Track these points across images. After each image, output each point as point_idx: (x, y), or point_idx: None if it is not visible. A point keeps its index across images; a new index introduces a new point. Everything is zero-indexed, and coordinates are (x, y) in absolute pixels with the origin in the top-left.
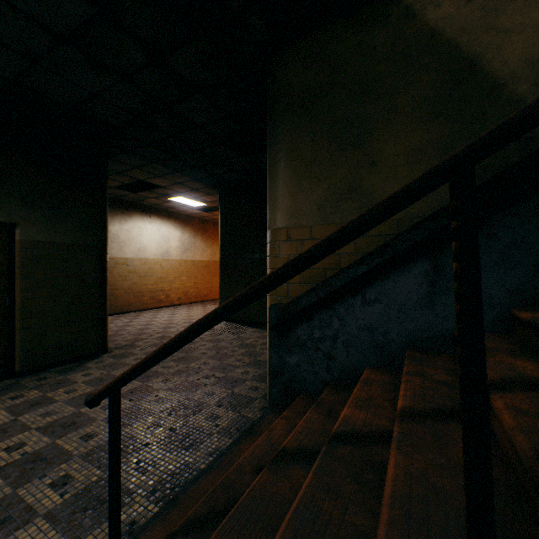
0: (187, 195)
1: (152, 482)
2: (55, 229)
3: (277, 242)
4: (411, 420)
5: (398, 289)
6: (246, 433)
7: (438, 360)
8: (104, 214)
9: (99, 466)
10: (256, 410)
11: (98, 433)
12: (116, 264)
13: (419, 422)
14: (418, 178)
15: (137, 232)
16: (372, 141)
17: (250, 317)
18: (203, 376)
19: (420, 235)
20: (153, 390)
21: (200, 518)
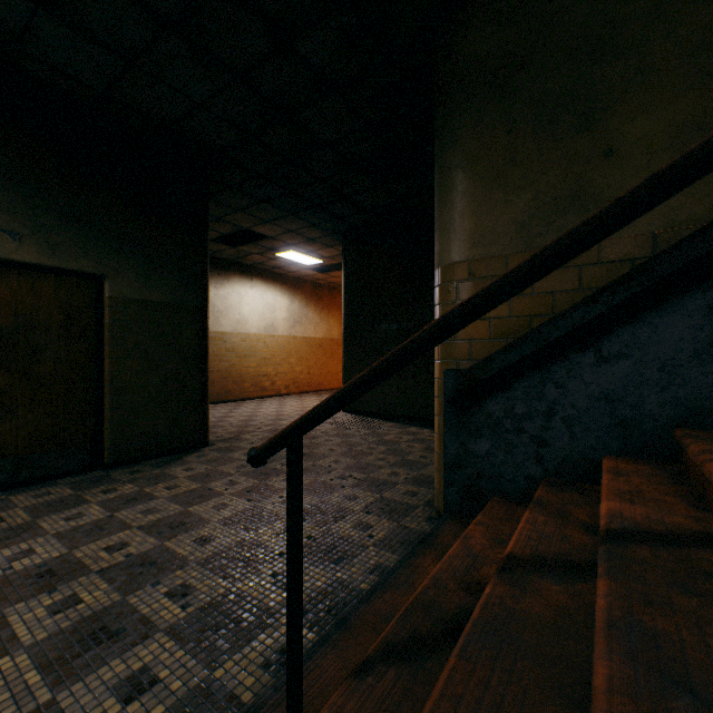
0: (300, 249)
1: None
2: (148, 284)
3: (453, 282)
4: None
5: (660, 336)
6: (421, 544)
7: None
8: (205, 266)
9: (225, 576)
10: (420, 520)
11: (215, 537)
12: (211, 340)
13: None
14: None
15: (236, 299)
16: (608, 120)
17: (385, 409)
18: (337, 477)
19: (700, 250)
20: (275, 490)
21: (400, 643)
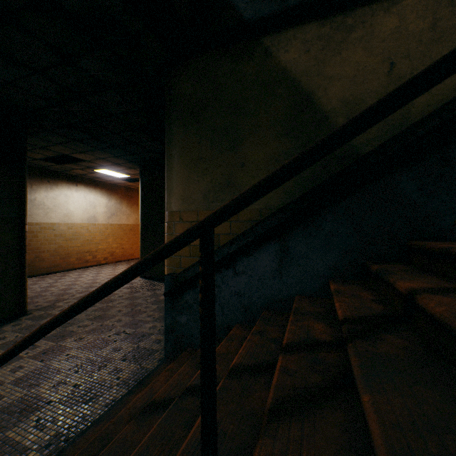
0: (111, 168)
1: (48, 437)
2: None
3: (172, 222)
4: (233, 376)
5: (258, 264)
6: (138, 384)
7: (281, 319)
8: (23, 188)
9: None
10: (155, 361)
11: (3, 396)
12: (42, 229)
13: (239, 377)
14: (182, 233)
15: (64, 199)
16: (243, 147)
17: None
18: (114, 333)
19: (273, 223)
20: (65, 349)
21: None
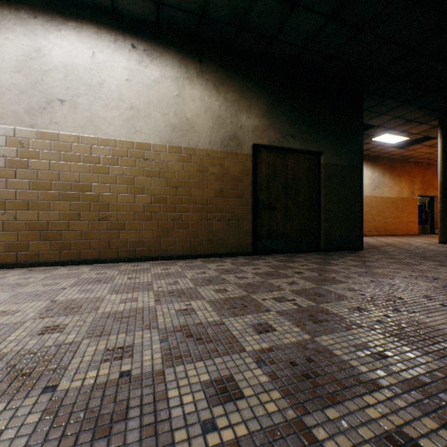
0: (394, 131)
1: None
2: (337, 155)
3: None
4: None
5: None
6: None
7: None
8: (362, 143)
9: None
10: None
11: None
12: None
13: None
14: None
15: None
16: None
17: None
18: None
19: None
20: None
21: None
